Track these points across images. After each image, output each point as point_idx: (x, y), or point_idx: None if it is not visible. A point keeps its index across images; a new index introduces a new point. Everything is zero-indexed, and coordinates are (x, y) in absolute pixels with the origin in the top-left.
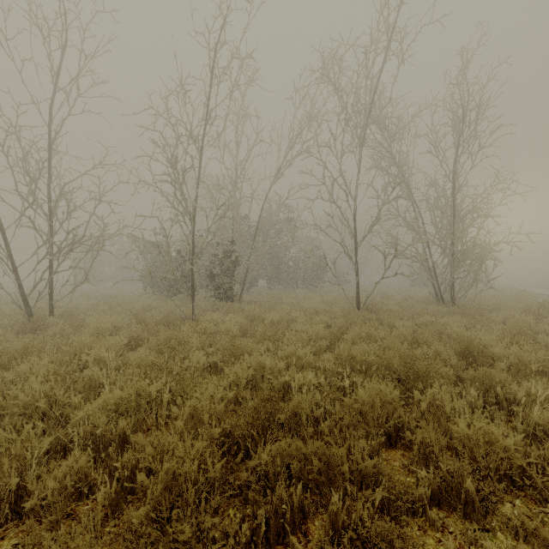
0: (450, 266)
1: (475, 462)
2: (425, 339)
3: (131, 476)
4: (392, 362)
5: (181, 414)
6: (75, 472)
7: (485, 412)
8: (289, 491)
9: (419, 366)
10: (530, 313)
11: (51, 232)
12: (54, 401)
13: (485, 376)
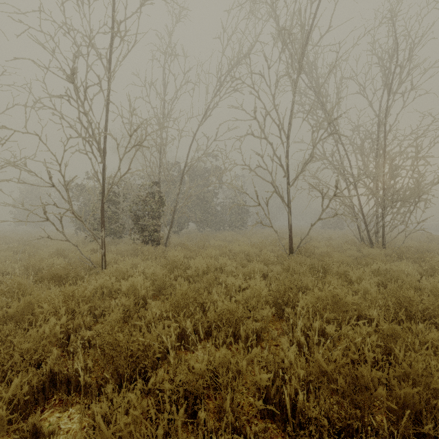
0: (380, 207)
1: None
2: (420, 306)
3: None
4: None
5: None
6: None
7: None
8: None
9: None
10: None
11: None
12: None
13: None
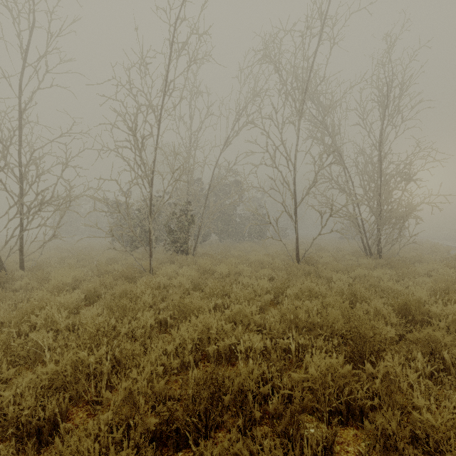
0: (377, 223)
1: (442, 455)
2: (362, 294)
3: None
4: (338, 326)
5: (111, 403)
6: None
7: (433, 378)
8: None
9: (366, 331)
10: (450, 266)
11: (21, 193)
12: None
13: (429, 338)
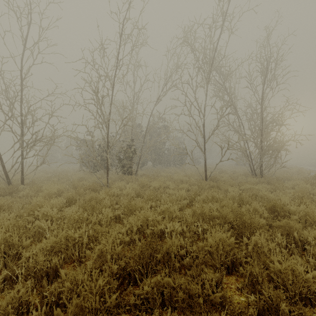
0: (260, 154)
1: (285, 288)
2: (247, 199)
3: (57, 300)
4: (228, 217)
5: (91, 256)
6: (17, 300)
7: (287, 249)
8: (162, 315)
9: (246, 219)
10: (308, 182)
11: (22, 134)
12: (13, 243)
13: (286, 225)
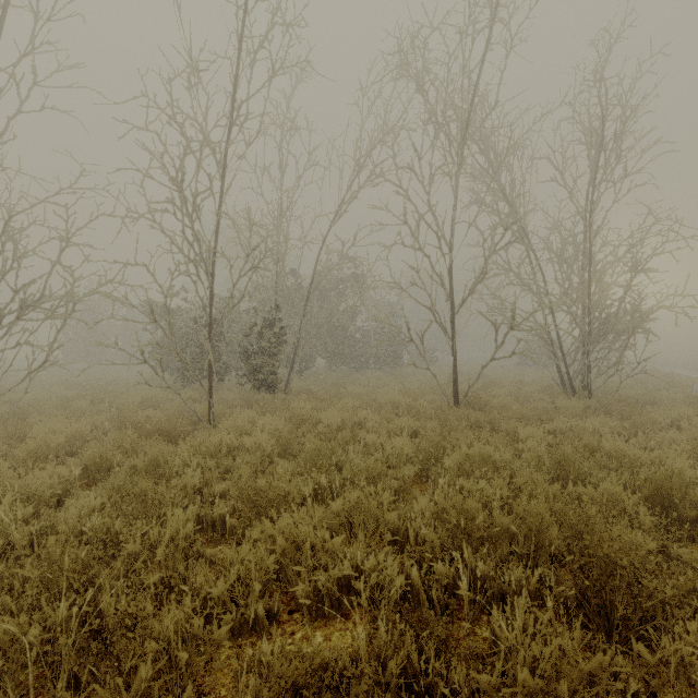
0: (585, 341)
1: None
2: (577, 465)
3: None
4: (556, 544)
5: None
6: None
7: None
8: None
9: (612, 554)
10: None
11: None
12: None
13: None
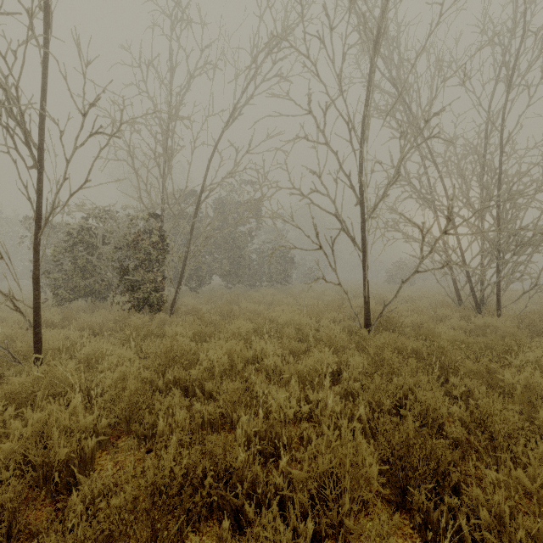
0: (494, 254)
1: None
2: None
3: None
4: None
5: None
6: None
7: None
8: None
9: None
10: None
11: None
12: None
13: None
